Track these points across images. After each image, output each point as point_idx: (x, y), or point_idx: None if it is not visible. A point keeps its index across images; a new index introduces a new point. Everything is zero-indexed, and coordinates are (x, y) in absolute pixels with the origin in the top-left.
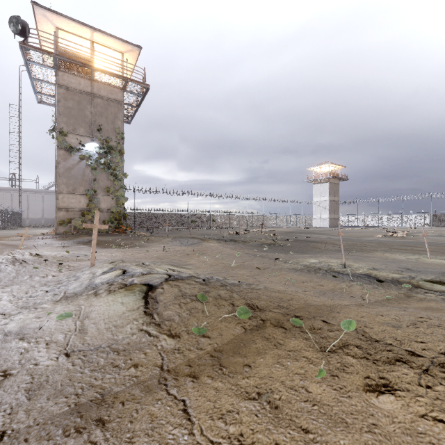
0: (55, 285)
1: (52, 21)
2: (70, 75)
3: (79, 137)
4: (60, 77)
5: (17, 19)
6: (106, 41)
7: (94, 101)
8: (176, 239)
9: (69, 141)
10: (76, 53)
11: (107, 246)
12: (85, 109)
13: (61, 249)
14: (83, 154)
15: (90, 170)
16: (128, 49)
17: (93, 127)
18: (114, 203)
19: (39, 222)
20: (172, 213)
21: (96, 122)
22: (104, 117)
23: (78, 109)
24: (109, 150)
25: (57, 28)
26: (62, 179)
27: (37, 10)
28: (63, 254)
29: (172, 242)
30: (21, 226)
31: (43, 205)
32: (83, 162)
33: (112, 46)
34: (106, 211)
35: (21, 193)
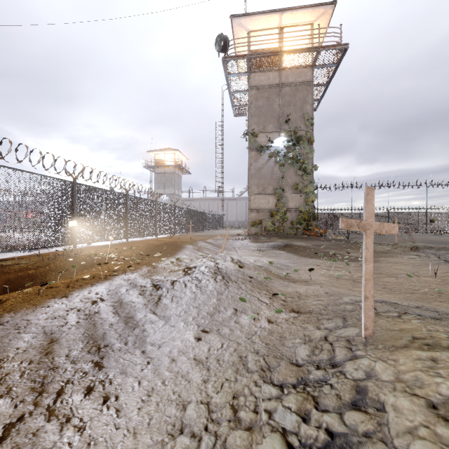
0: (300, 404)
1: (245, 27)
2: (260, 73)
3: (268, 134)
4: (252, 79)
5: (220, 38)
6: (294, 18)
7: (282, 91)
8: (424, 251)
9: (259, 141)
10: (265, 49)
11: (308, 254)
12: (273, 103)
13: (257, 253)
14: (272, 151)
15: (277, 167)
16: (319, 13)
17: (281, 120)
18: (302, 201)
19: (234, 224)
20: (361, 213)
21: (283, 113)
22: (292, 105)
23: (267, 106)
24: (297, 141)
25: (249, 32)
26: (253, 180)
27: (234, 22)
28: (262, 262)
29: (418, 256)
30: (223, 227)
31: (236, 210)
32: (272, 160)
33: (300, 22)
34: (294, 211)
35: (223, 198)
